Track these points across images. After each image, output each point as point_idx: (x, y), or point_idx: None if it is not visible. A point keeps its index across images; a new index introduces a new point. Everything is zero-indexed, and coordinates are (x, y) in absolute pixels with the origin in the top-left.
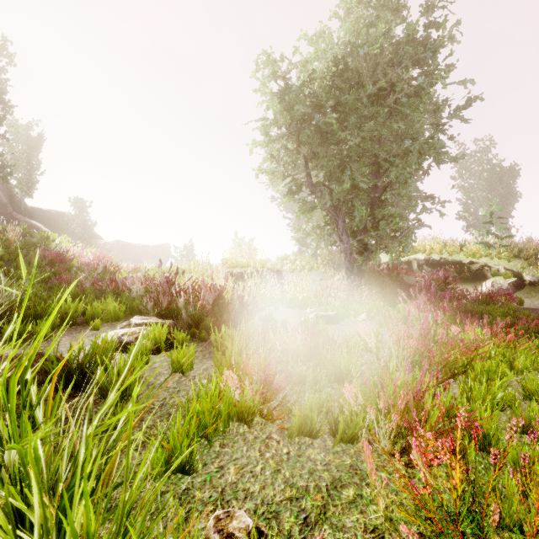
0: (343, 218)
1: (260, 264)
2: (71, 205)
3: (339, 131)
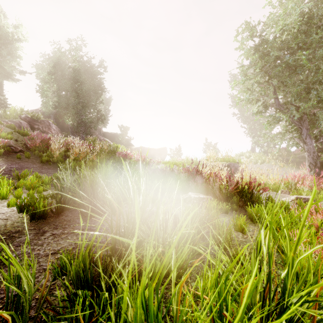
0: (306, 126)
1: (232, 160)
2: (120, 130)
3: (308, 63)
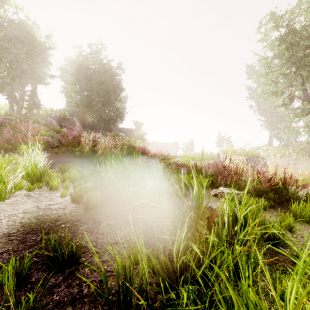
0: None
1: (250, 154)
2: (135, 125)
3: None
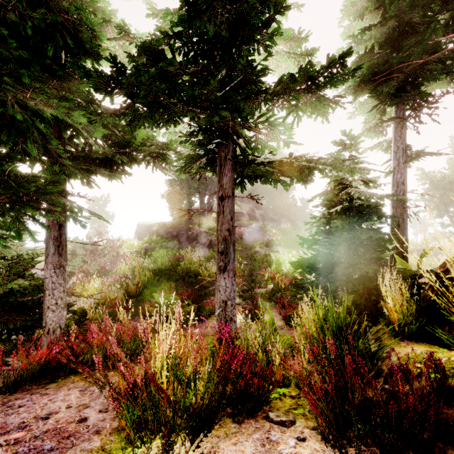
0: None
1: (424, 245)
2: (301, 202)
3: None
